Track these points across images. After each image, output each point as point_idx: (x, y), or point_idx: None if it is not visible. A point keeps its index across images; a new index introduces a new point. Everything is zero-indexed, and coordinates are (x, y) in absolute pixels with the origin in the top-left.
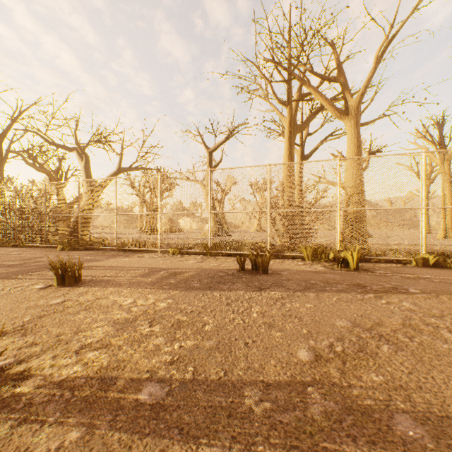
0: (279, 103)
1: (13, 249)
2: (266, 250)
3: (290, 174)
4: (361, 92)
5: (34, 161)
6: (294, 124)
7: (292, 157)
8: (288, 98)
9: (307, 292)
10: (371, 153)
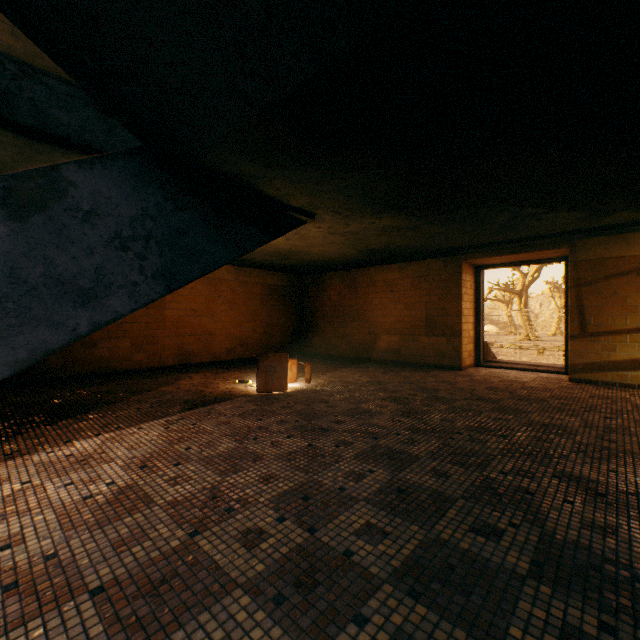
0: None
1: None
2: None
3: None
4: None
5: None
6: None
7: None
8: None
9: None
10: None
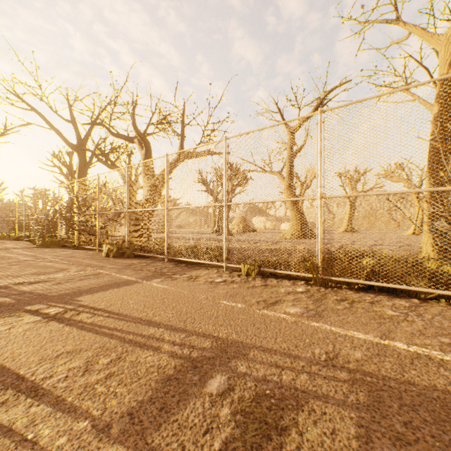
0: None
1: (66, 252)
2: None
3: (450, 132)
4: None
5: (106, 158)
6: None
7: None
8: None
9: None
10: None
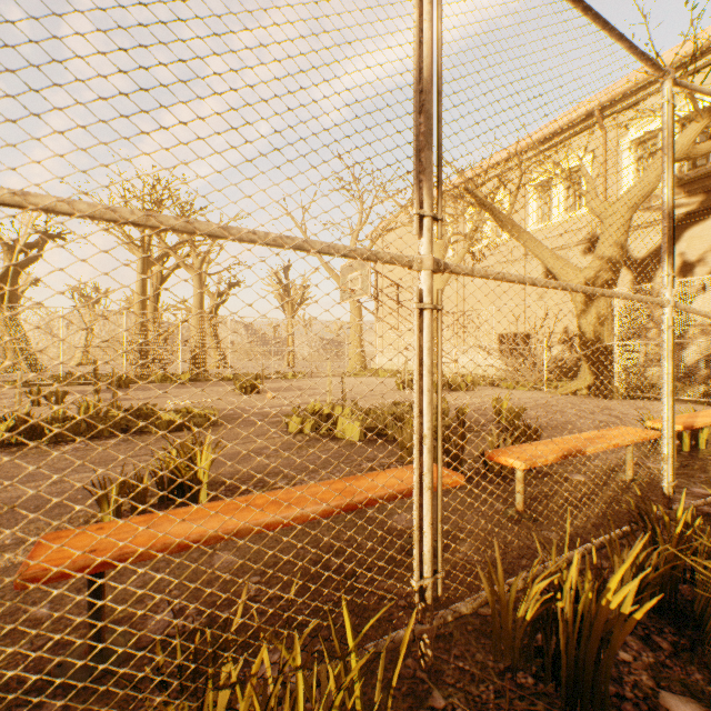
0: (132, 244)
1: None
2: (124, 378)
3: (144, 306)
4: (204, 257)
5: None
6: (148, 258)
7: (145, 291)
8: (142, 242)
9: (155, 390)
10: (231, 286)
